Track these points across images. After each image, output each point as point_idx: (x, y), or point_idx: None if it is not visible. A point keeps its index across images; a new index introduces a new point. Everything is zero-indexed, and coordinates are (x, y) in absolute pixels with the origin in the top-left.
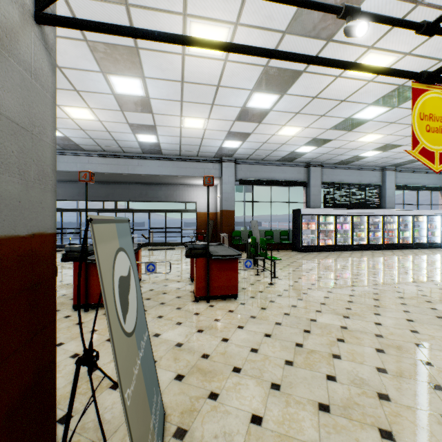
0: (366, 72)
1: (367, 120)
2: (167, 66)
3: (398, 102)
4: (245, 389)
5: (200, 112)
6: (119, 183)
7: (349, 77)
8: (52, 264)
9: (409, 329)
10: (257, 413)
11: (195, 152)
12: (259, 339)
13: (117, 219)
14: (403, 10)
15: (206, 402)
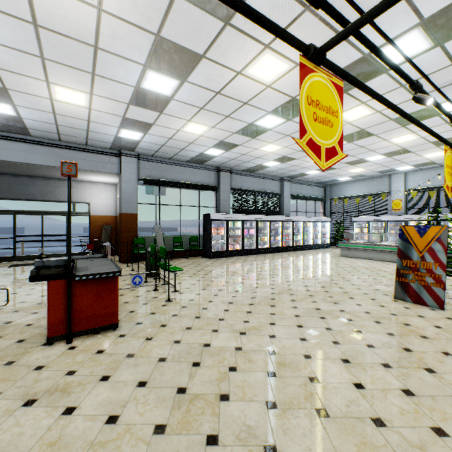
0: (247, 17)
1: (267, 129)
2: None
3: (292, 115)
4: None
5: (77, 81)
6: None
7: (250, 76)
8: None
9: (299, 337)
10: None
11: (83, 139)
12: (127, 394)
13: None
14: (294, 11)
15: None
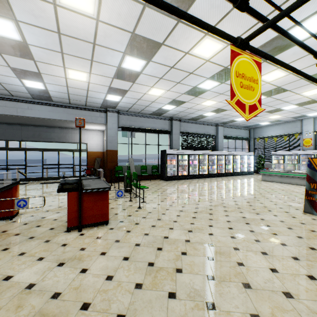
0: (196, 25)
1: (206, 90)
2: (40, 13)
3: (224, 79)
4: None
5: (82, 66)
6: (10, 124)
7: (194, 55)
8: None
9: (230, 235)
10: None
11: (84, 102)
12: (117, 264)
13: None
14: (226, 8)
15: None
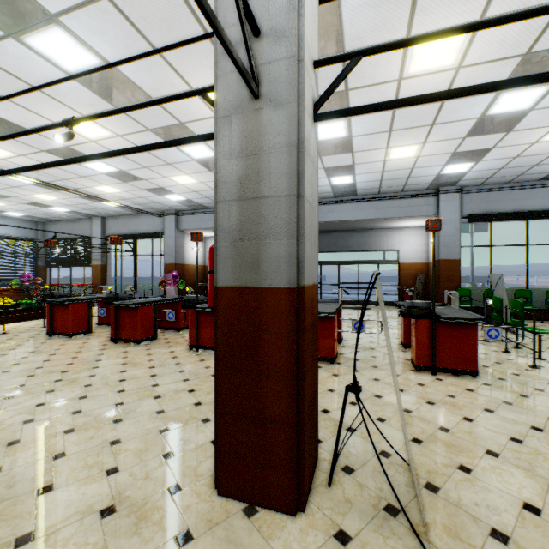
0: None
1: None
2: (377, 98)
3: None
4: (508, 475)
5: (413, 137)
6: None
7: None
8: (317, 309)
9: None
10: (531, 503)
11: (400, 187)
12: (521, 430)
13: (375, 272)
14: None
15: (455, 471)
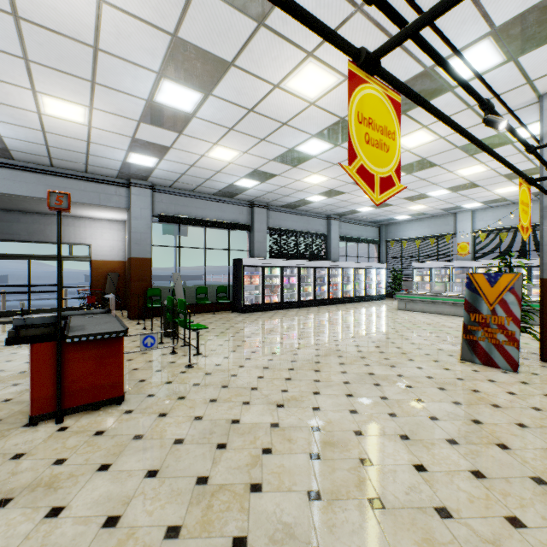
0: (282, 9)
1: (311, 156)
2: None
3: (341, 140)
4: None
5: (72, 91)
6: None
7: (290, 90)
8: None
9: (348, 409)
10: None
11: (82, 165)
12: (132, 488)
13: None
14: (343, 12)
15: None
